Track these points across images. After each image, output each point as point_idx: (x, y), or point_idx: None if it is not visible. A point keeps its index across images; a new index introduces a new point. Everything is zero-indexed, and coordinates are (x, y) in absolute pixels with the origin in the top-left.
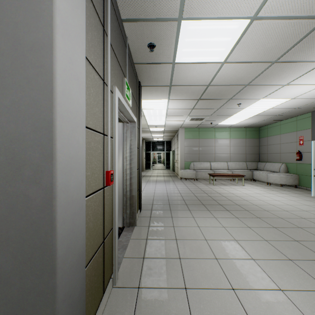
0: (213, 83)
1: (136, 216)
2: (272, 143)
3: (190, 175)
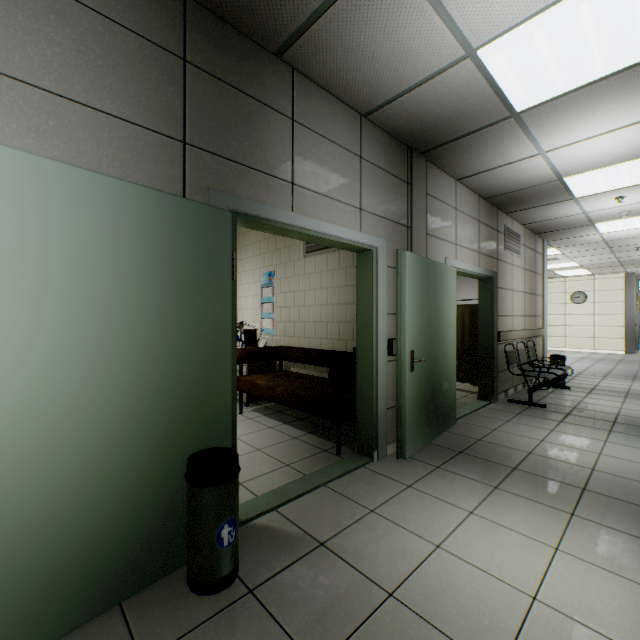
0: None
1: (637, 346)
2: None
3: None
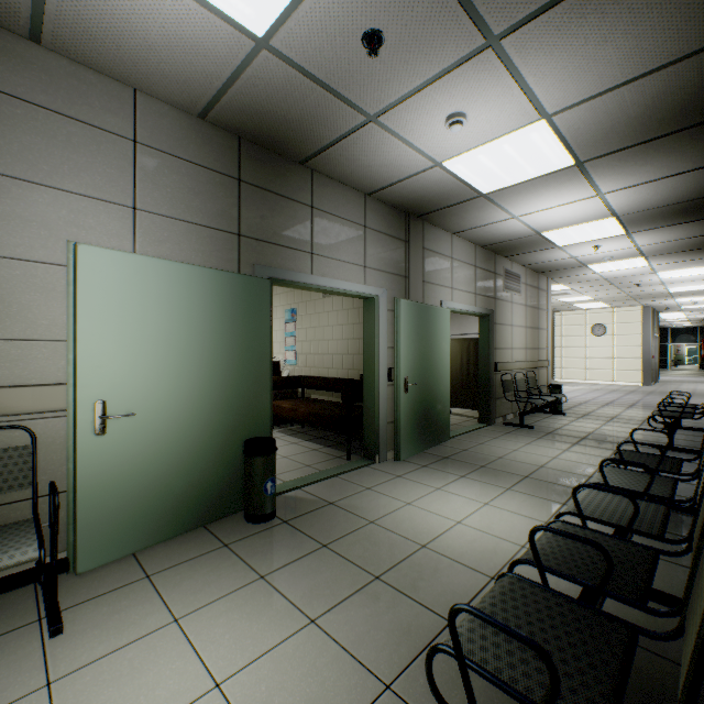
0: None
1: (657, 378)
2: None
3: None
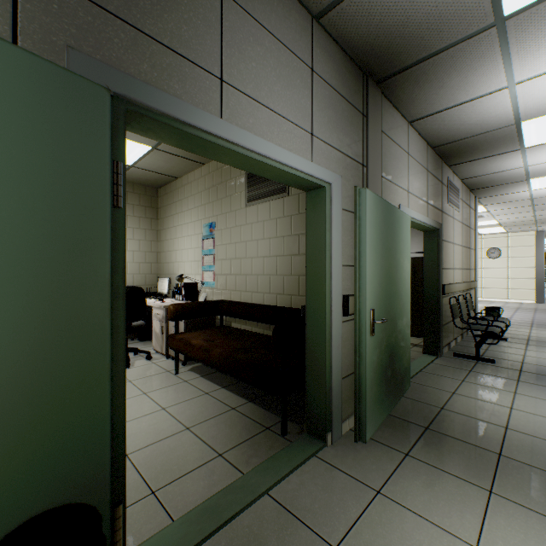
0: None
1: None
2: None
3: None
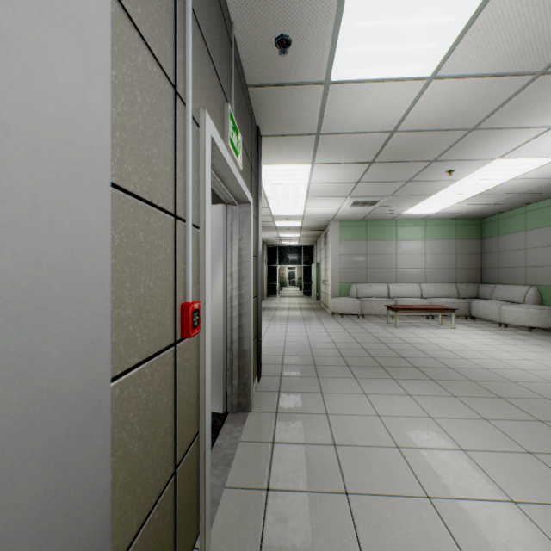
0: (404, 126)
1: (250, 392)
2: (508, 248)
3: (351, 308)
